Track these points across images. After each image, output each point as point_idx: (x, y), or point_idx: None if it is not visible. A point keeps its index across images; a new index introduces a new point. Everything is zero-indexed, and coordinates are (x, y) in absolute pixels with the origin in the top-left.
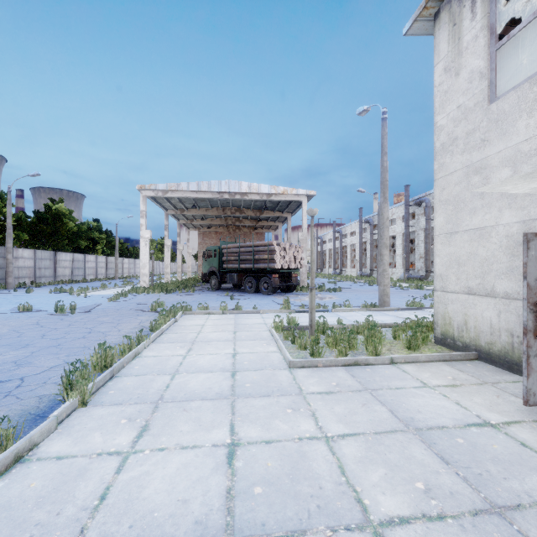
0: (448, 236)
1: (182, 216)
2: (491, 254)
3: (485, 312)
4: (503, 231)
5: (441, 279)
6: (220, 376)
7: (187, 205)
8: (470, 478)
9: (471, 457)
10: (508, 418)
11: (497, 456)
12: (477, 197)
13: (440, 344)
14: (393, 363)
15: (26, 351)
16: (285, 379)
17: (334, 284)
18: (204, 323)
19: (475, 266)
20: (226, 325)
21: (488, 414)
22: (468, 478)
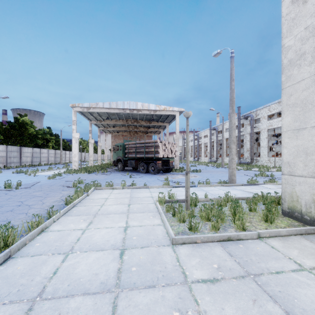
0: (295, 131)
1: (101, 124)
2: None
3: None
4: None
5: (289, 166)
6: (109, 256)
7: (103, 117)
8: None
9: None
10: None
11: None
12: None
13: (287, 216)
14: (260, 238)
15: None
16: (169, 260)
17: (195, 167)
18: (108, 196)
19: None
20: (124, 198)
21: None
22: None
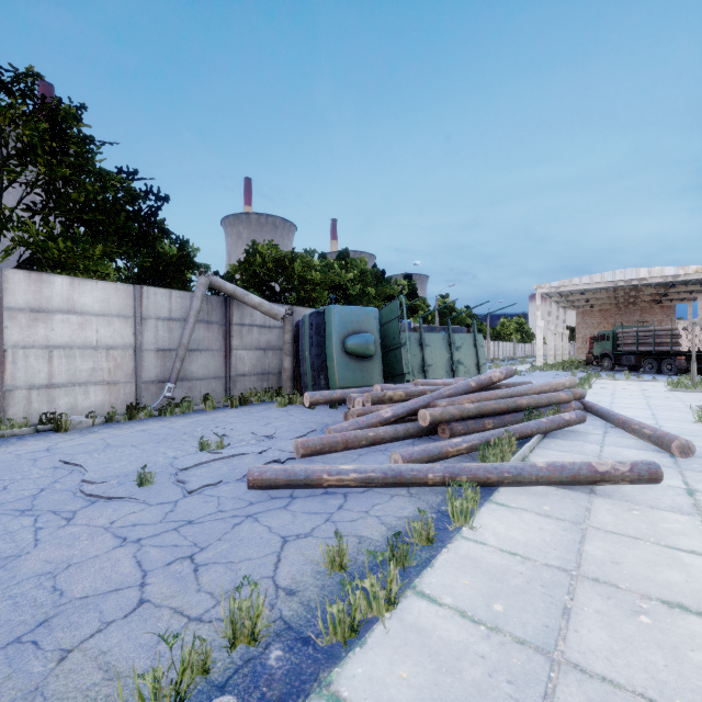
0: None
1: (564, 300)
2: None
3: None
4: None
5: None
6: (635, 390)
7: (573, 291)
8: None
9: None
10: None
11: None
12: None
13: None
14: None
15: None
16: (666, 392)
17: None
18: (615, 382)
19: None
20: (632, 383)
21: None
22: None
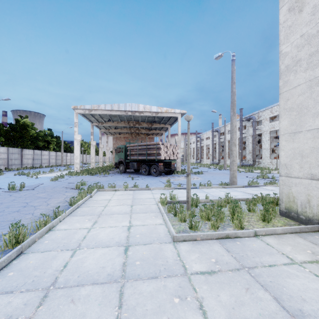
0: (292, 135)
1: (102, 126)
2: None
3: None
4: None
5: (286, 168)
6: (114, 251)
7: (105, 119)
8: None
9: None
10: None
11: None
12: None
13: (284, 216)
14: (256, 235)
15: None
16: (170, 255)
17: (197, 169)
18: (111, 198)
19: (318, 157)
20: (126, 199)
21: None
22: None
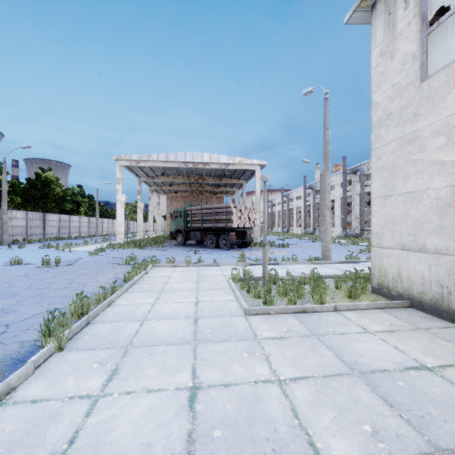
0: (384, 199)
1: (153, 182)
2: (422, 215)
3: (417, 265)
4: (434, 194)
5: (378, 237)
6: (183, 322)
7: (157, 173)
8: (413, 421)
9: (412, 400)
10: (442, 361)
11: (436, 399)
12: (409, 165)
13: (376, 293)
14: (337, 311)
15: (13, 299)
16: (242, 325)
17: (282, 241)
18: (171, 275)
19: (408, 225)
20: (190, 276)
21: (424, 357)
22: (411, 421)
